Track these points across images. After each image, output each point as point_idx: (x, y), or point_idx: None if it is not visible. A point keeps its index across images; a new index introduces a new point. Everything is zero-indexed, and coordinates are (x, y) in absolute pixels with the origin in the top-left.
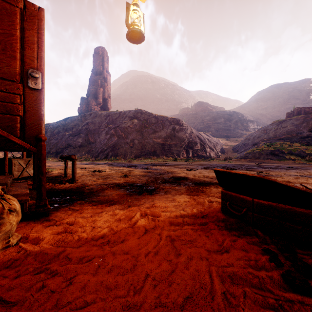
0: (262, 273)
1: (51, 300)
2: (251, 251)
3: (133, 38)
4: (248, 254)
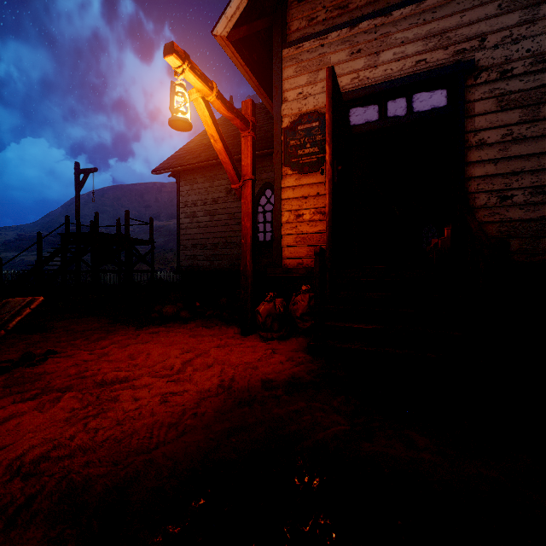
0: (73, 351)
1: (198, 337)
2: (53, 362)
3: (185, 123)
4: (62, 360)
